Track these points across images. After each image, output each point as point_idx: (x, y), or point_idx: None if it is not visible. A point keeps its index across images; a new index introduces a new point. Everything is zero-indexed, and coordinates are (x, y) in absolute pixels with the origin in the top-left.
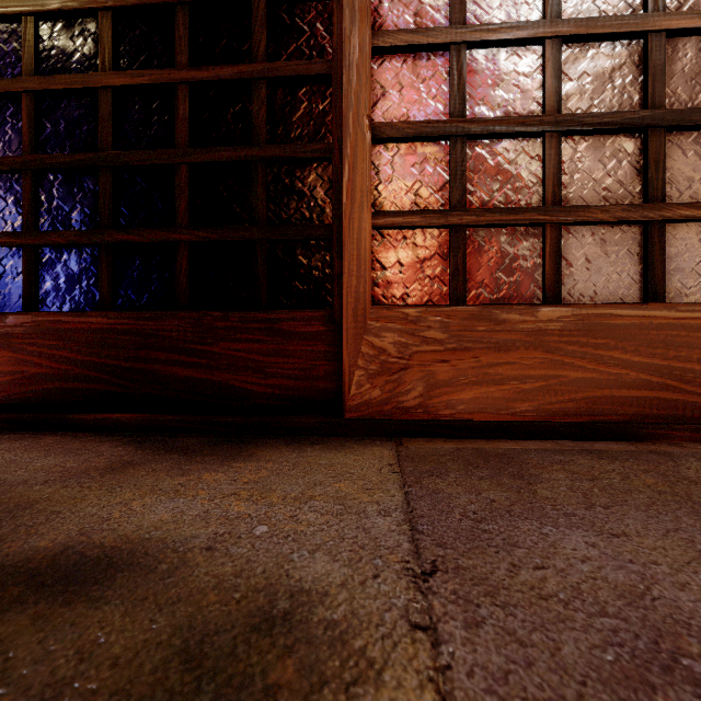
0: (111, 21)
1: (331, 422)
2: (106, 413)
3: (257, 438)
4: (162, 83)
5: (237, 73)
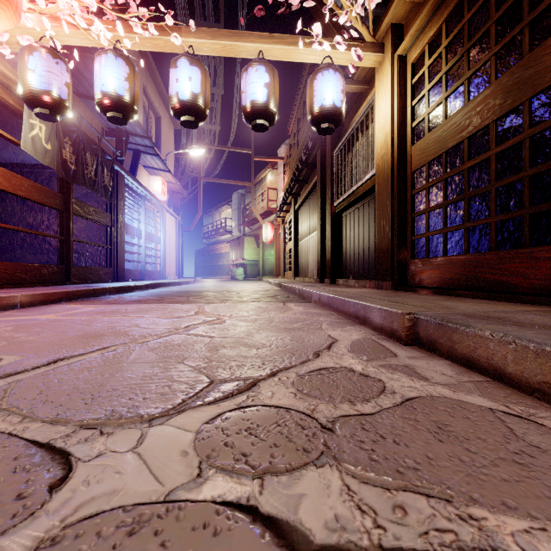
0: (467, 142)
1: (545, 299)
2: (463, 291)
3: (509, 302)
4: (484, 159)
5: (514, 142)
